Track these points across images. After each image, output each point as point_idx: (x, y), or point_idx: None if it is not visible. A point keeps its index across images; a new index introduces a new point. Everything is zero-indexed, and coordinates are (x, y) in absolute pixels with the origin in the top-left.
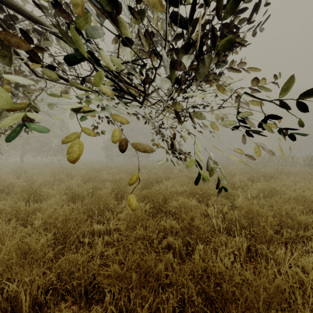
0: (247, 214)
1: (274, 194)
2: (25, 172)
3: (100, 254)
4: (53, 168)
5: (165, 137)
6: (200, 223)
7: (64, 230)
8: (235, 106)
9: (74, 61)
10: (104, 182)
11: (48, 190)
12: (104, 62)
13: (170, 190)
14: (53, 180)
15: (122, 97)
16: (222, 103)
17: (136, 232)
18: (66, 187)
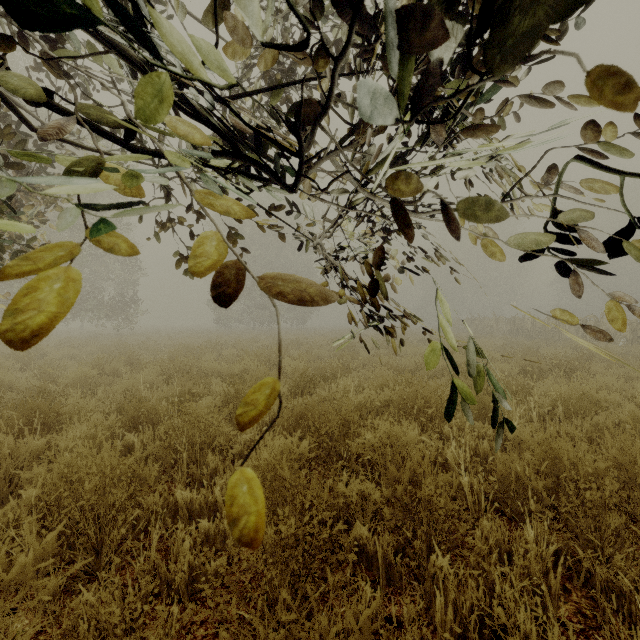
0: (541, 464)
1: (592, 411)
2: (43, 355)
3: (186, 576)
4: (103, 347)
5: (346, 279)
6: (437, 494)
7: (100, 511)
8: (548, 196)
9: (49, 4)
10: (209, 379)
11: (79, 400)
12: (175, 42)
13: (356, 399)
14: (99, 374)
15: (240, 171)
16: (512, 187)
17: (277, 517)
18: (125, 390)
